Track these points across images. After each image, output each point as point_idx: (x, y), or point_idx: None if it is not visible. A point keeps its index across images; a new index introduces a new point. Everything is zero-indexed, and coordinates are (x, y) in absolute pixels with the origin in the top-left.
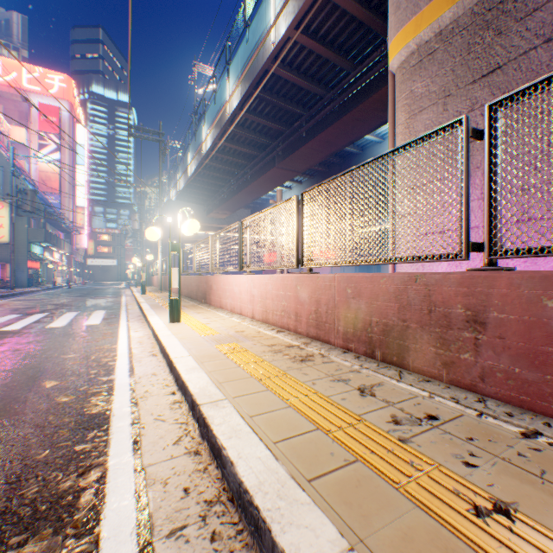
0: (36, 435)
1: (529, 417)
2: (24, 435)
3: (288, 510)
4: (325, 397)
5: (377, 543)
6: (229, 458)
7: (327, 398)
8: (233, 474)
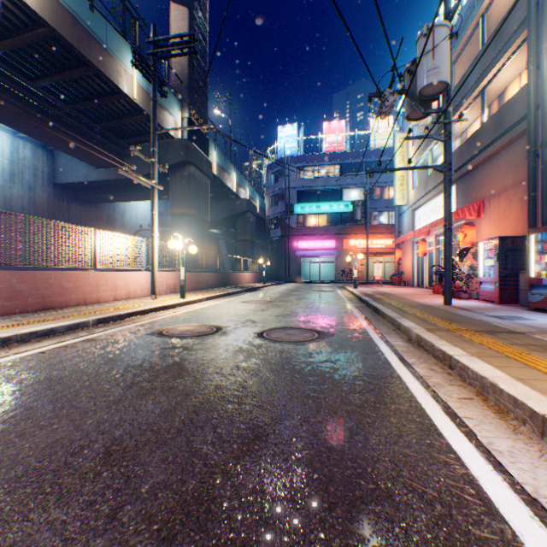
0: (39, 361)
1: (15, 315)
2: (42, 362)
3: (77, 321)
4: (1, 326)
5: (80, 318)
6: (61, 325)
7: (3, 326)
8: (65, 326)
